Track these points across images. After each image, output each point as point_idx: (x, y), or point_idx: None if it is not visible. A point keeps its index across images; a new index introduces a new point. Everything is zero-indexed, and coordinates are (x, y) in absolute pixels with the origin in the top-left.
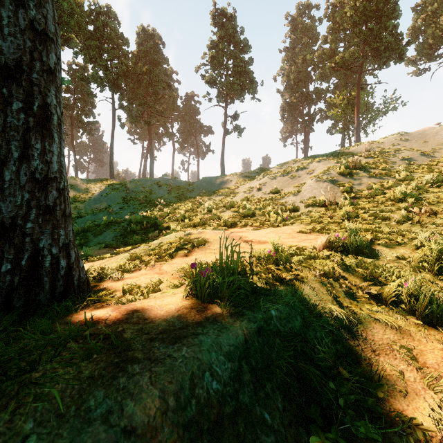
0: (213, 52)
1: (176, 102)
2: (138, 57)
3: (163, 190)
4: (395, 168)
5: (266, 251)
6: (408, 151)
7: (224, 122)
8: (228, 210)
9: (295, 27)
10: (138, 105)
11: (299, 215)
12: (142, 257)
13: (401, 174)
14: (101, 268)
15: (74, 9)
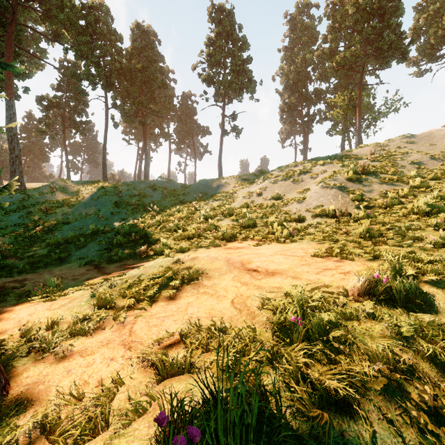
0: (210, 49)
1: (172, 101)
2: (133, 54)
3: (157, 194)
4: (405, 173)
5: (283, 306)
6: (416, 154)
7: (222, 122)
8: (226, 218)
9: (294, 26)
10: (132, 104)
11: (306, 227)
12: (115, 298)
13: (414, 179)
14: (52, 321)
15: (64, 2)
